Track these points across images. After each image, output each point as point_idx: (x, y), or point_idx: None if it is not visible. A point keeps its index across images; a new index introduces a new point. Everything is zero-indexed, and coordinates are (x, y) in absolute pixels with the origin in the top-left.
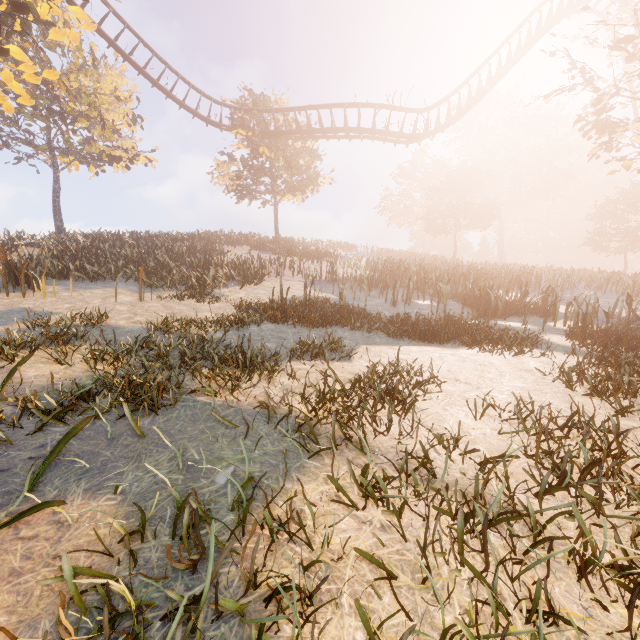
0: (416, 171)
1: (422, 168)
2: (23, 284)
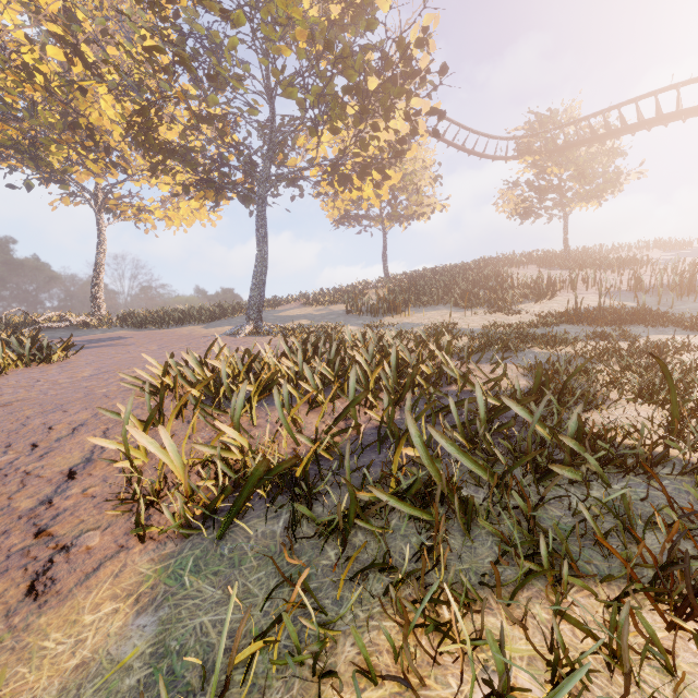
0: None
1: None
2: (400, 310)
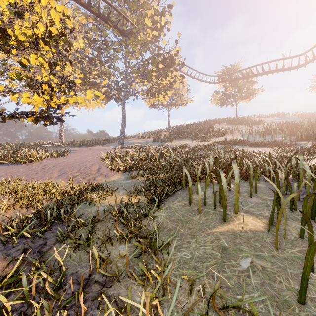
0: None
1: None
2: (171, 140)
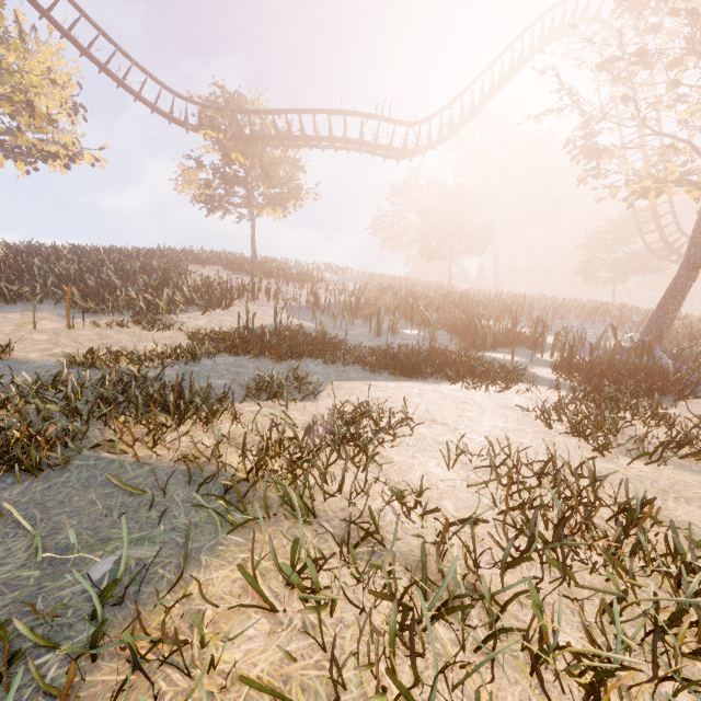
0: (410, 191)
1: (417, 188)
2: None
